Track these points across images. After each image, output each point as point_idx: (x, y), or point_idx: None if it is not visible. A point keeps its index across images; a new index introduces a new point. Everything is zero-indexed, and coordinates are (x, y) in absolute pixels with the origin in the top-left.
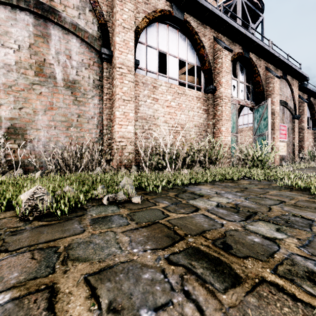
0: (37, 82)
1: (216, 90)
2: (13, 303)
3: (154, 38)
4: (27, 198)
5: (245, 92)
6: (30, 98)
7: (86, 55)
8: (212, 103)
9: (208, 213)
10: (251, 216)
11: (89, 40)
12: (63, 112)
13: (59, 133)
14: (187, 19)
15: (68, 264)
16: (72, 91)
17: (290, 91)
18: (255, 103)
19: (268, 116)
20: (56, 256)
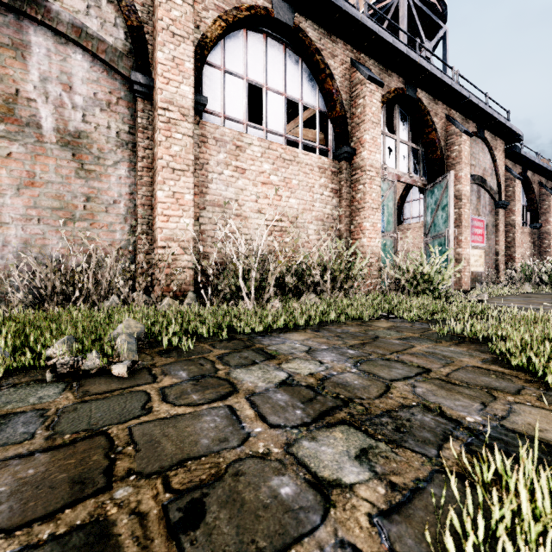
0: (1, 133)
1: (355, 154)
2: None
3: (239, 57)
4: None
5: (409, 159)
6: None
7: (102, 84)
8: (347, 178)
9: (244, 402)
10: (330, 411)
11: (108, 56)
12: (57, 192)
13: (47, 230)
14: (300, 26)
15: None
16: (74, 152)
17: (491, 159)
18: (428, 180)
19: (450, 203)
20: None
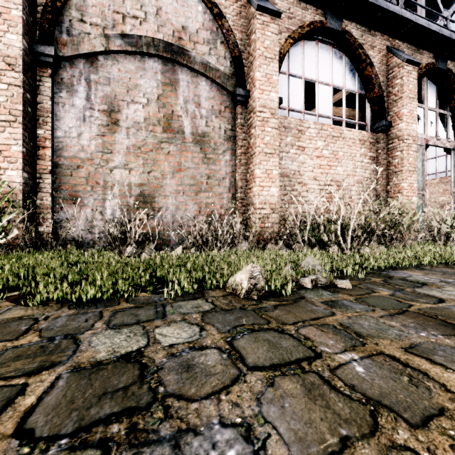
0: (165, 139)
1: (391, 126)
2: (368, 360)
3: (299, 63)
4: (248, 276)
5: (437, 124)
6: (158, 159)
7: (216, 99)
8: (384, 147)
9: None
10: None
11: (221, 80)
12: (192, 174)
13: (187, 199)
14: (346, 29)
15: (369, 339)
16: (201, 147)
17: None
18: None
19: None
20: (344, 332)
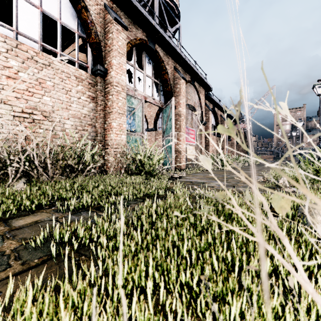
0: None
1: (107, 73)
2: None
3: None
4: None
5: (153, 88)
6: None
7: None
8: (101, 89)
9: None
10: None
11: None
12: None
13: None
14: None
15: None
16: None
17: (198, 98)
18: (165, 103)
19: (172, 117)
20: None
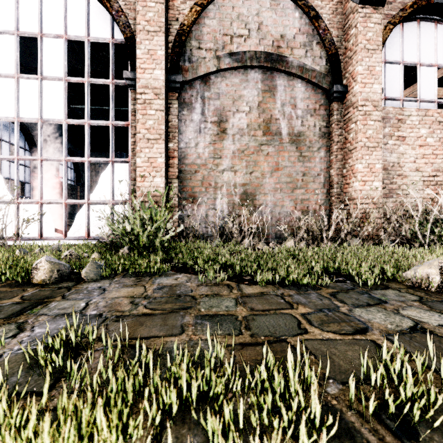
0: (264, 142)
1: None
2: None
3: (396, 48)
4: (438, 271)
5: None
6: (258, 160)
7: (311, 98)
8: None
9: None
10: None
11: (317, 79)
12: (288, 172)
13: (284, 196)
14: None
15: None
16: (297, 146)
17: None
18: None
19: None
20: None
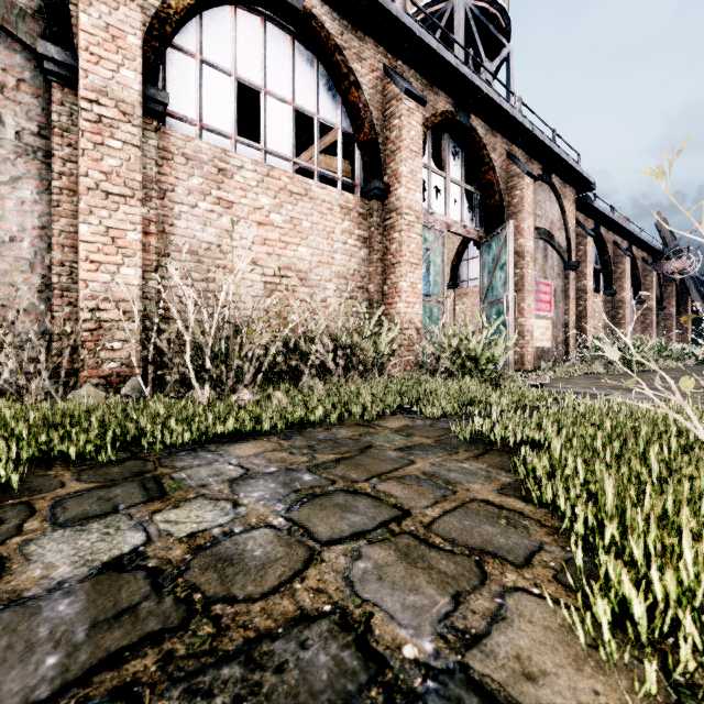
0: None
1: (389, 192)
2: None
3: (225, 45)
4: None
5: (462, 204)
6: None
7: None
8: (379, 223)
9: None
10: (127, 653)
11: None
12: None
13: None
14: (314, 11)
15: None
16: None
17: (559, 210)
18: (486, 232)
19: (509, 261)
20: None
